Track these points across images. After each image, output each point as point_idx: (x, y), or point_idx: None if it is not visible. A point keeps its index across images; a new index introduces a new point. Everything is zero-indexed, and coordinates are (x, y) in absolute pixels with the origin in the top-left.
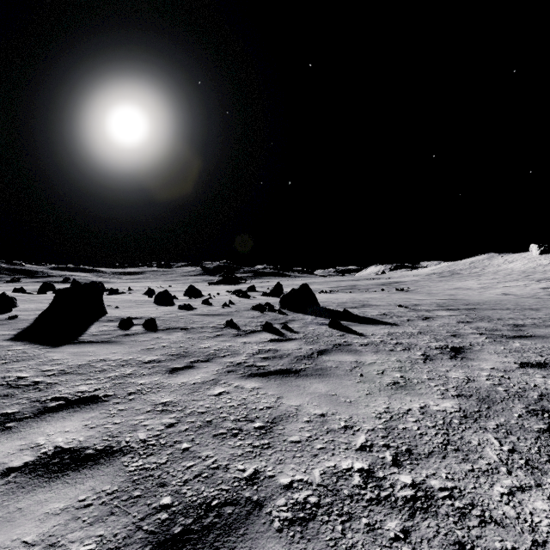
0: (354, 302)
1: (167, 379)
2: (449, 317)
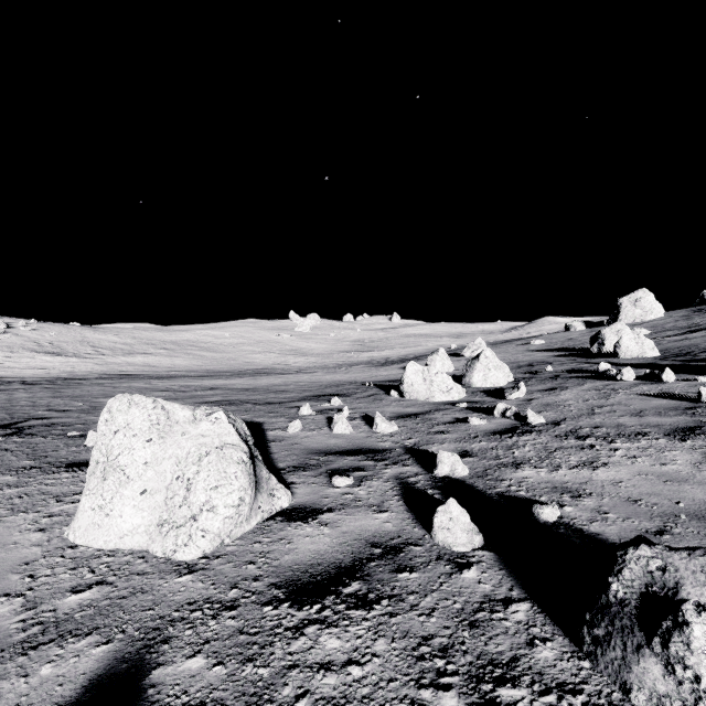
0: None
1: None
2: None
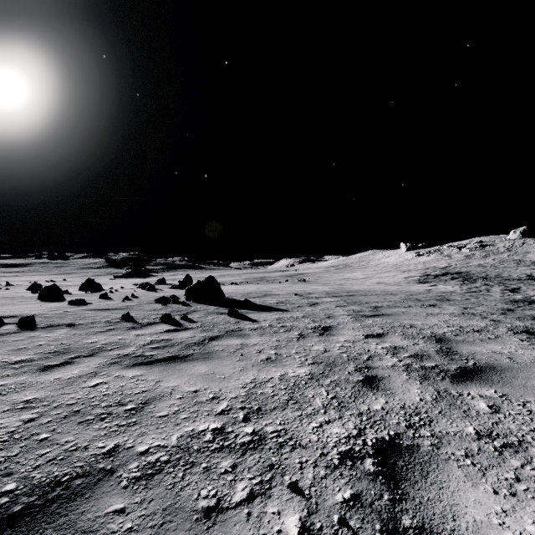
0: (258, 293)
1: (36, 377)
2: (331, 303)
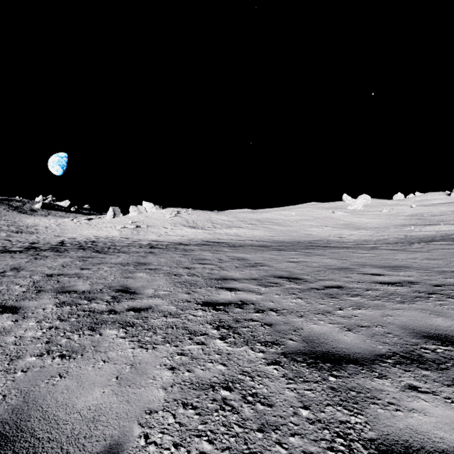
0: None
1: (162, 304)
2: None
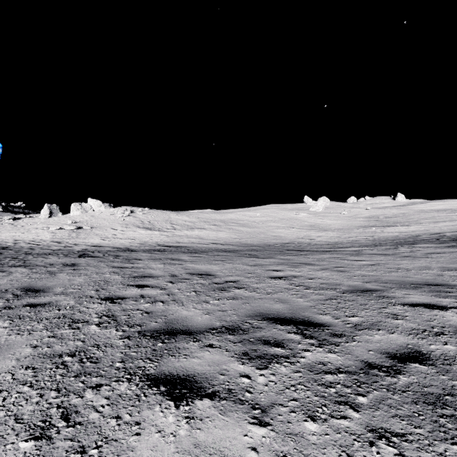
0: None
1: None
2: None
